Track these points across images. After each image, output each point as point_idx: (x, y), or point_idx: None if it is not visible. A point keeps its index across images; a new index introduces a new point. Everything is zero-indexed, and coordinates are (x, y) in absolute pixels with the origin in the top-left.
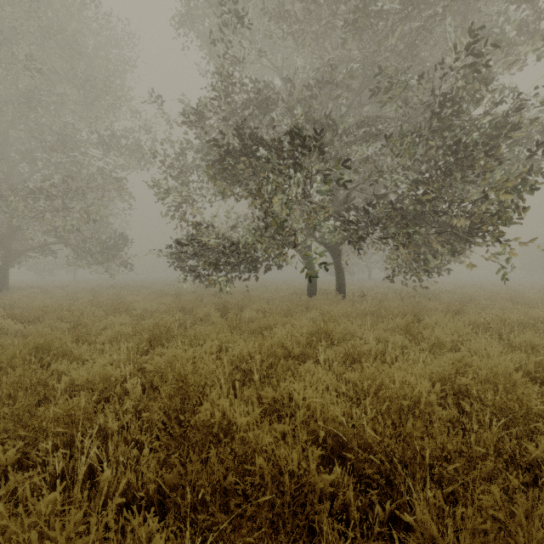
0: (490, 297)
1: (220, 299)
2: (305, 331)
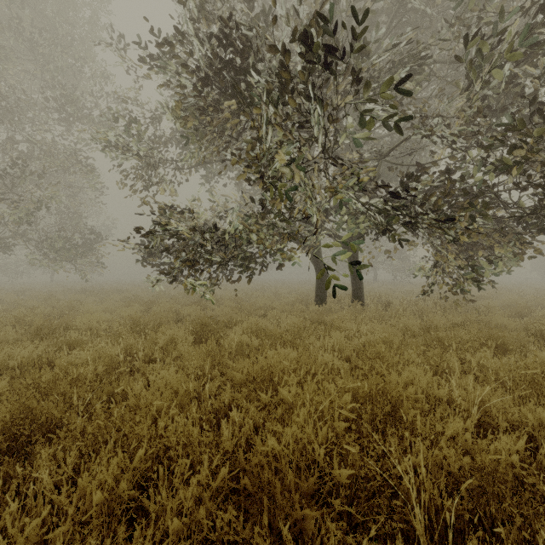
0: (540, 304)
1: (201, 311)
2: (348, 403)
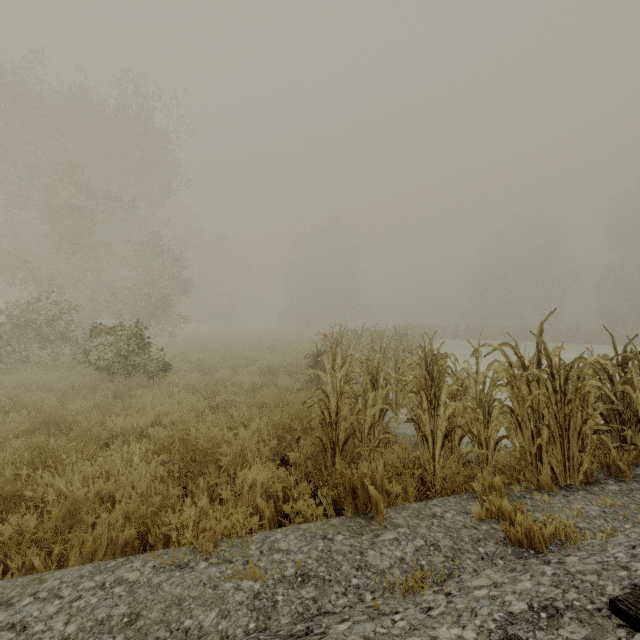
0: None
1: None
2: None
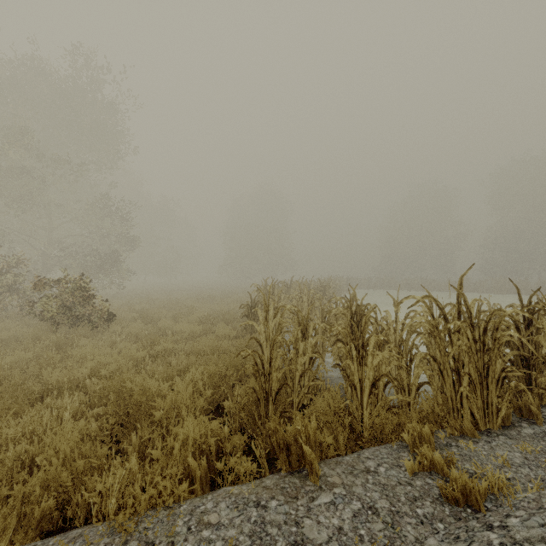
0: None
1: None
2: None
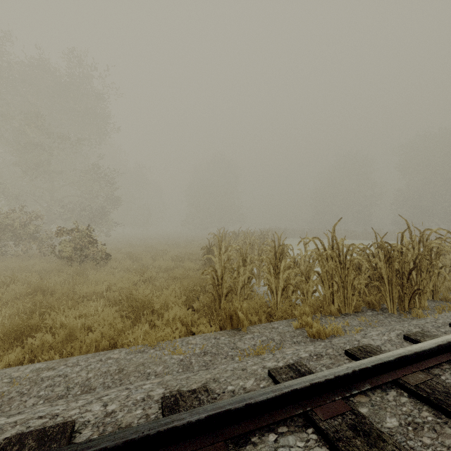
0: None
1: None
2: None
